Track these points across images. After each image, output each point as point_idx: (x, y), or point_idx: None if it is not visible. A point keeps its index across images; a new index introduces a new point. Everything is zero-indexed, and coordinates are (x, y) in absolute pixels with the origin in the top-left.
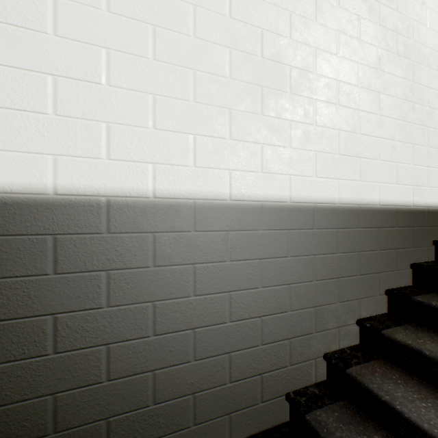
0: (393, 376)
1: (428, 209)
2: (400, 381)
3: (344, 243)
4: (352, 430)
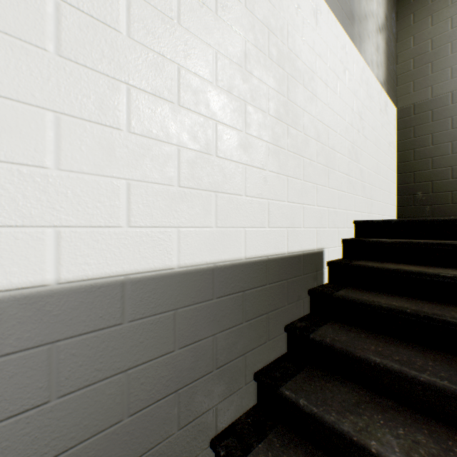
0: None
1: (304, 253)
2: None
3: (189, 330)
4: None
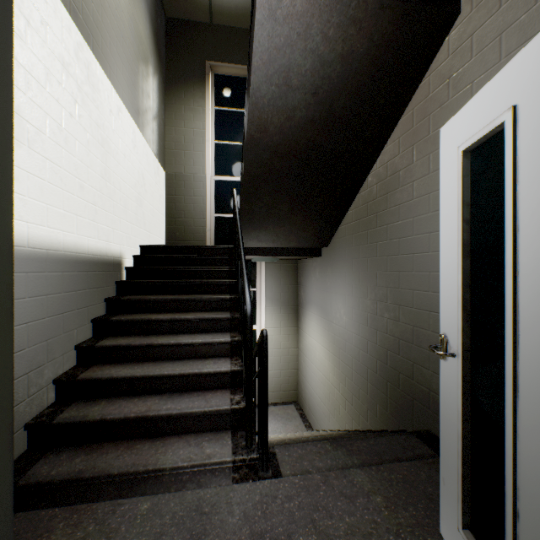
0: (107, 368)
1: (114, 259)
2: (112, 368)
3: (68, 285)
4: (90, 407)
